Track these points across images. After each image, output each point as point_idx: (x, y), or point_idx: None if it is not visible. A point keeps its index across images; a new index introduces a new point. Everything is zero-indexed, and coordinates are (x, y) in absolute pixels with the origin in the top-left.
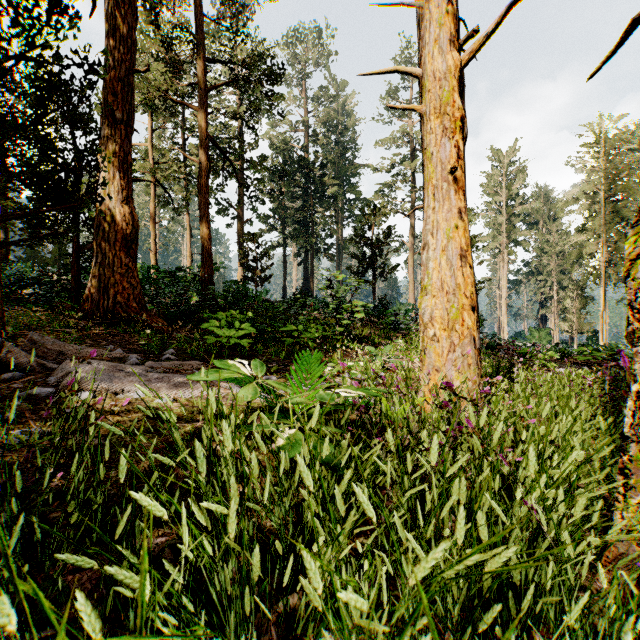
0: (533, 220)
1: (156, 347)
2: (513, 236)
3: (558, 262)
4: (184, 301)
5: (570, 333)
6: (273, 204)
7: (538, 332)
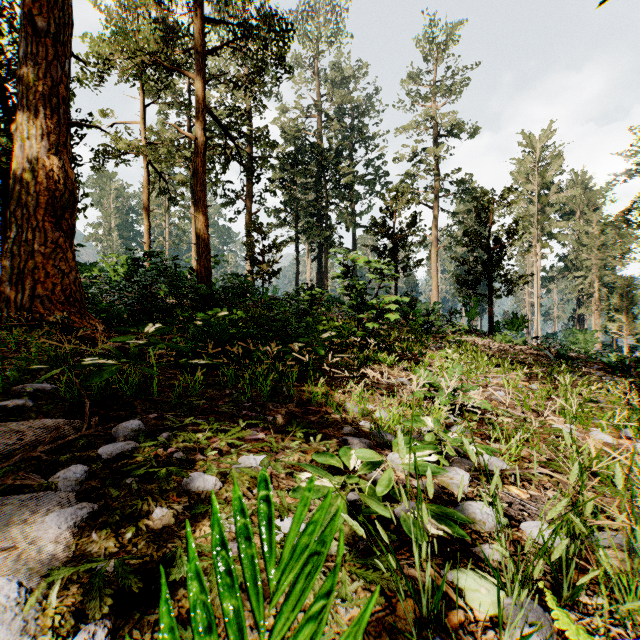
0: (569, 211)
1: (17, 376)
2: (547, 228)
3: (599, 256)
4: (152, 296)
5: (618, 335)
6: (285, 197)
7: (583, 334)
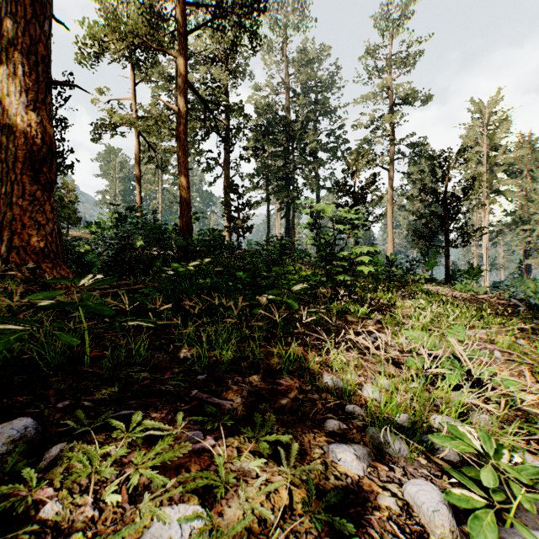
0: (515, 170)
1: None
2: (495, 186)
3: None
4: (131, 247)
5: None
6: (258, 164)
7: (533, 283)
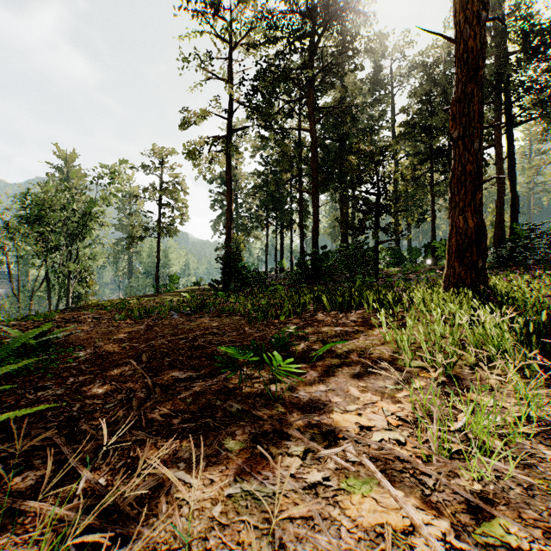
0: None
1: None
2: None
3: None
4: None
5: None
6: None
7: None
